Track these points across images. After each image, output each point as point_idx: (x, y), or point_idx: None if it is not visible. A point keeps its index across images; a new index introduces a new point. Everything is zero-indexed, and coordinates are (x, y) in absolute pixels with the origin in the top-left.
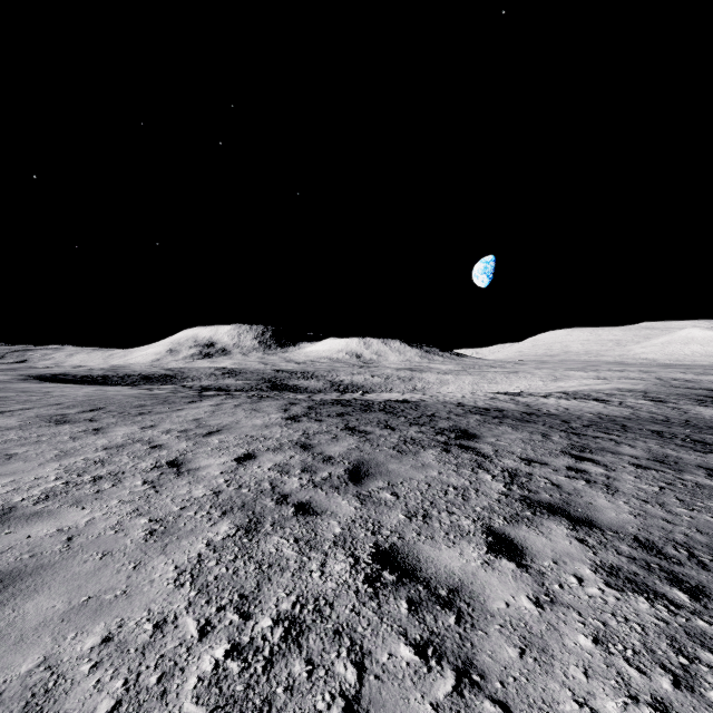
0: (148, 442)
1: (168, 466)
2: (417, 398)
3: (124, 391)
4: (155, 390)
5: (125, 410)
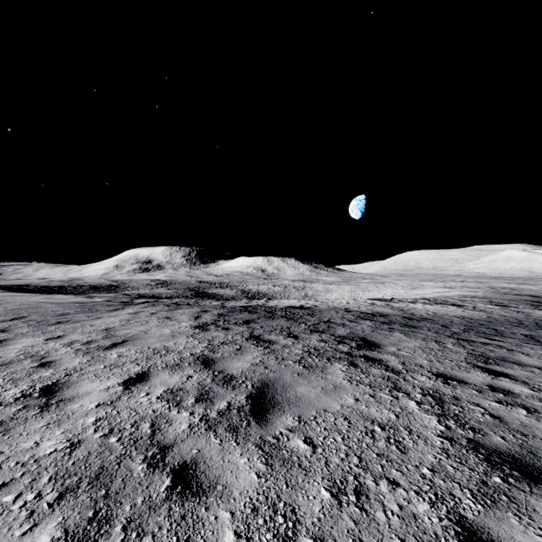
0: (40, 358)
1: (39, 394)
2: (311, 304)
3: (68, 299)
4: (95, 298)
5: (45, 319)
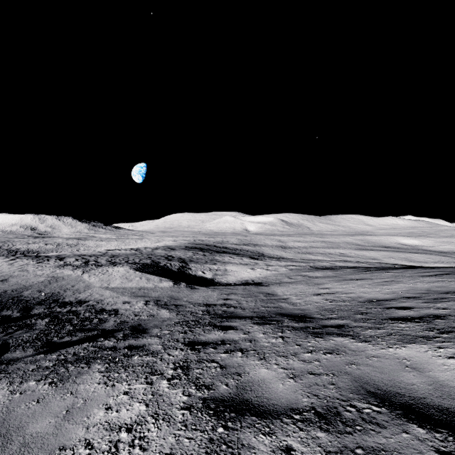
0: None
1: None
2: (64, 254)
3: None
4: None
5: None
